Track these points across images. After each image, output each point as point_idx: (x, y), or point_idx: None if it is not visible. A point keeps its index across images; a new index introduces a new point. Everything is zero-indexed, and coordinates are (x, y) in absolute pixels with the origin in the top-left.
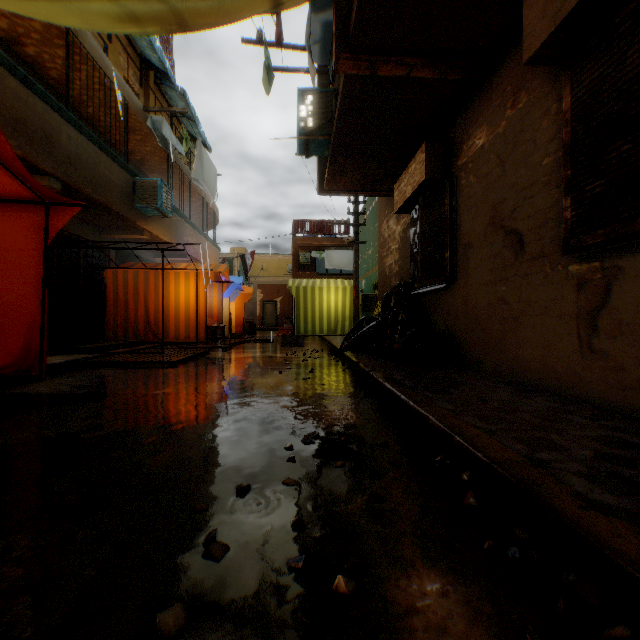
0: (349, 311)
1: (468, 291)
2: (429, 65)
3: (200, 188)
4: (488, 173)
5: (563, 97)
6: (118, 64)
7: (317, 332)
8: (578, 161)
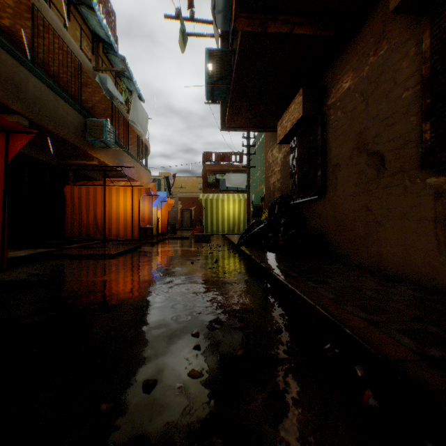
0: (243, 216)
1: (336, 201)
2: (308, 23)
3: (136, 128)
4: (353, 108)
5: (423, 39)
6: (75, 37)
7: (220, 232)
8: (437, 91)
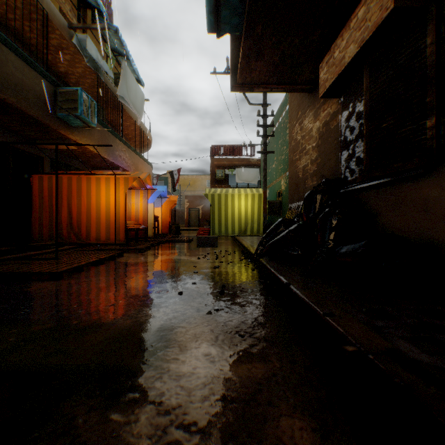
0: (257, 215)
1: None
2: None
3: (133, 113)
4: None
5: None
6: None
7: (229, 233)
8: None
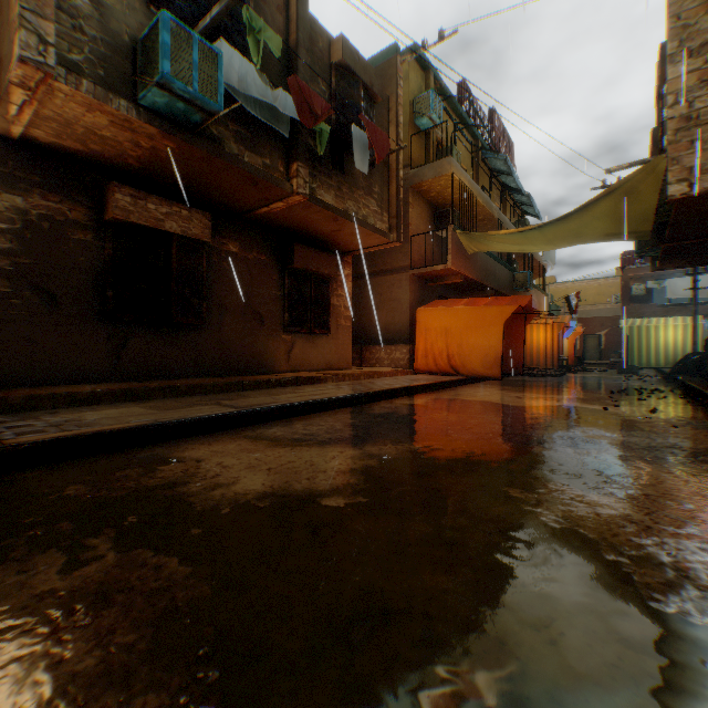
0: (688, 346)
1: None
2: None
3: (537, 256)
4: None
5: None
6: (493, 199)
7: (651, 365)
8: None
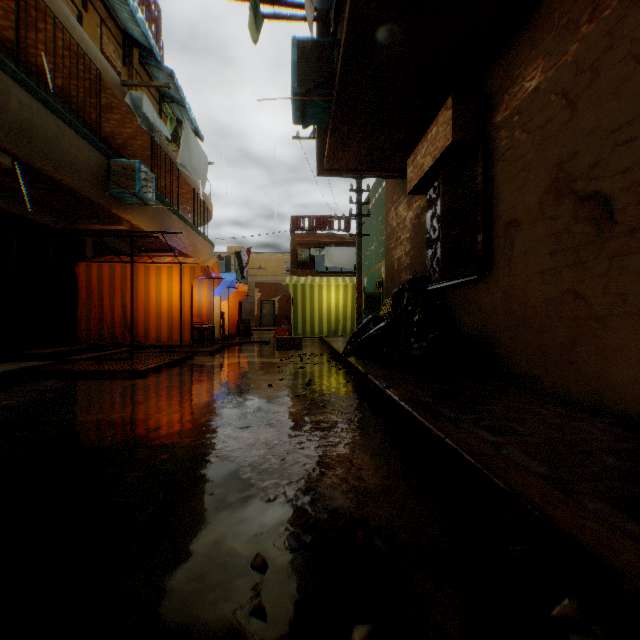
0: (351, 310)
1: (512, 283)
2: None
3: (190, 178)
4: (546, 122)
5: None
6: (96, 37)
7: (316, 333)
8: None
